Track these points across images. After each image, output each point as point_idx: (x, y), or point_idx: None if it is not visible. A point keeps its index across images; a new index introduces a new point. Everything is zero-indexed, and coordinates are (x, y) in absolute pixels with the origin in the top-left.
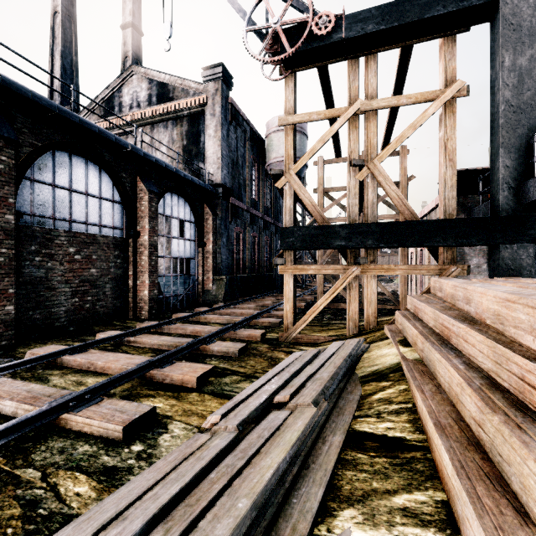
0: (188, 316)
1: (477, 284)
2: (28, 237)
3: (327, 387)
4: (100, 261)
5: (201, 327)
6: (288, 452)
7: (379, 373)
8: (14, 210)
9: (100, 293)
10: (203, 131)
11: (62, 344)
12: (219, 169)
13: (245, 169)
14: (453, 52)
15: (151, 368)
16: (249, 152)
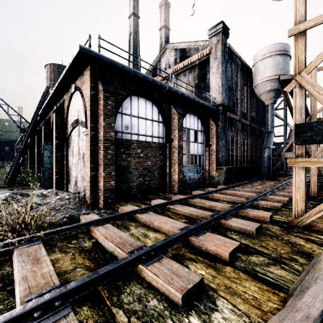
0: (203, 194)
1: None
2: (120, 144)
3: None
4: (152, 157)
5: (215, 203)
6: None
7: None
8: (114, 130)
9: (152, 176)
10: (208, 71)
11: (135, 204)
12: (219, 94)
13: (237, 92)
14: None
15: (189, 235)
16: (240, 79)
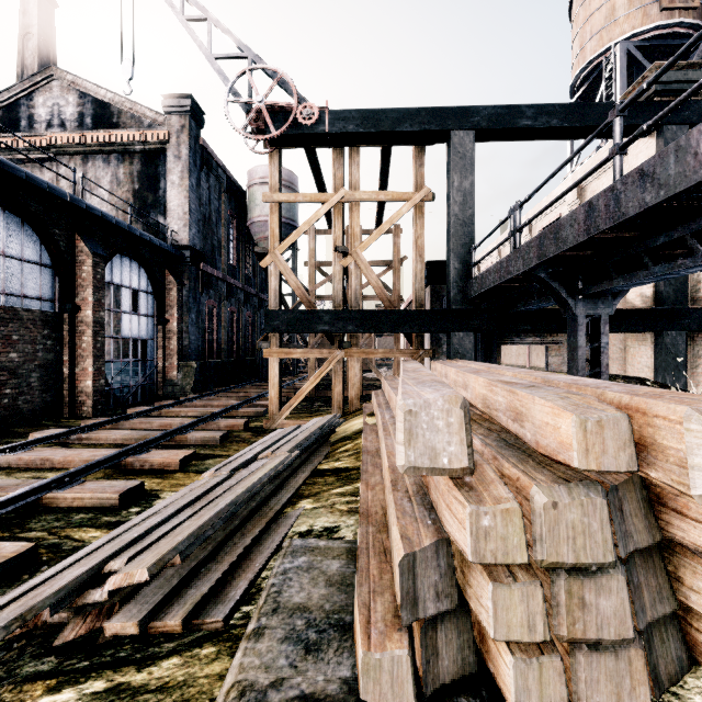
0: (151, 410)
1: (411, 364)
2: None
3: (301, 444)
4: (23, 343)
5: (171, 420)
6: (268, 472)
7: (346, 436)
8: None
9: (24, 384)
10: (164, 176)
11: None
12: (186, 227)
13: (221, 227)
14: (422, 160)
15: (126, 457)
16: (225, 207)
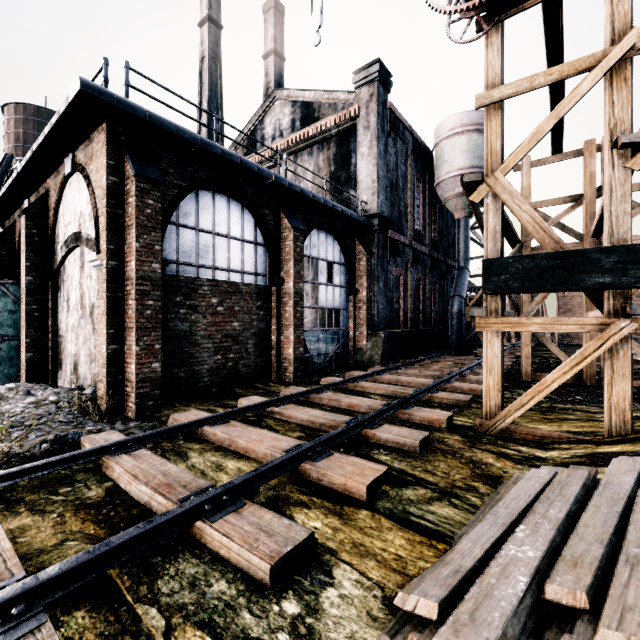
0: (340, 383)
1: None
2: (173, 287)
3: None
4: (242, 313)
5: (359, 400)
6: None
7: None
8: (160, 258)
9: (243, 350)
10: (355, 151)
11: (204, 408)
12: (374, 195)
13: (407, 192)
14: None
15: (302, 460)
16: (411, 170)
